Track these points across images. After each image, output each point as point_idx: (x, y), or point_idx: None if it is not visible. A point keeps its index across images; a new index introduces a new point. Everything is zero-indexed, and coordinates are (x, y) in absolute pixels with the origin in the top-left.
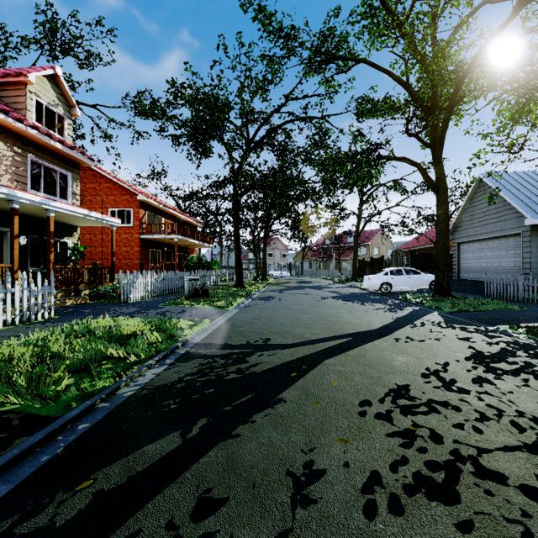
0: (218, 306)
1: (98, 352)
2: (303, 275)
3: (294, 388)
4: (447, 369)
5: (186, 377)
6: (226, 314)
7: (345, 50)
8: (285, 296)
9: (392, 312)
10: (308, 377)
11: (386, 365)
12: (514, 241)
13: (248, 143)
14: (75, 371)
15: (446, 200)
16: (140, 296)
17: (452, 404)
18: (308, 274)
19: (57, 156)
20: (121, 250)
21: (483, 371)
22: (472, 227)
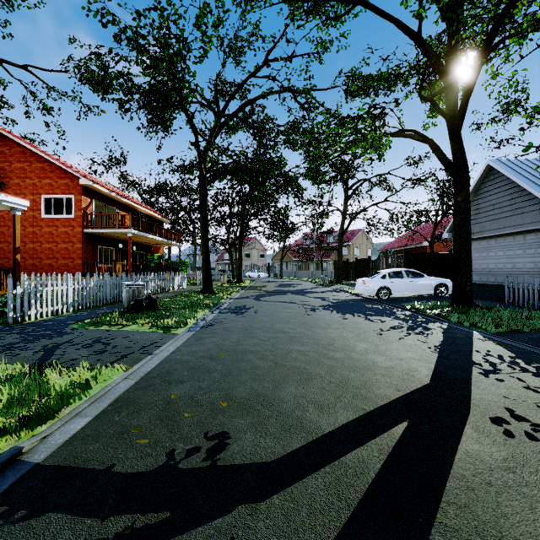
0: (164, 326)
1: None
2: (283, 276)
3: None
4: None
5: None
6: (168, 345)
7: None
8: (263, 305)
9: (419, 334)
10: None
11: None
12: (535, 238)
13: (217, 116)
14: None
15: (467, 184)
16: (52, 311)
17: None
18: (287, 275)
19: None
20: (58, 246)
21: None
22: (478, 222)
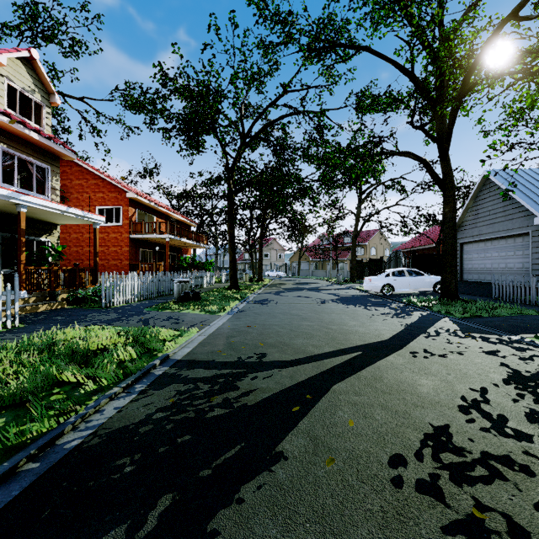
0: (210, 311)
1: (51, 377)
2: (300, 276)
3: (298, 433)
4: (488, 398)
5: (156, 413)
6: (217, 321)
7: (345, 38)
8: (282, 299)
9: (400, 318)
10: (315, 412)
11: (410, 392)
12: (523, 241)
13: (243, 137)
14: (11, 407)
15: (454, 197)
16: (125, 300)
17: (518, 462)
18: (304, 275)
19: (33, 147)
20: (109, 250)
21: (534, 402)
22: (477, 226)
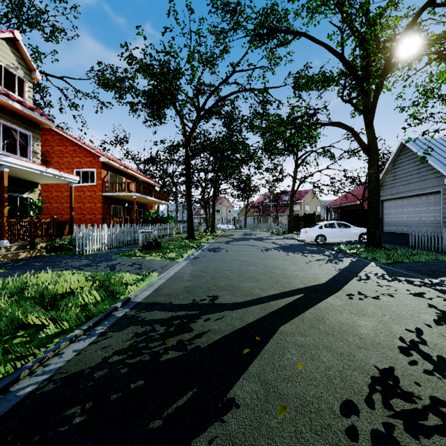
0: (169, 258)
1: (16, 320)
2: (246, 228)
3: (249, 377)
4: (424, 339)
5: (112, 356)
6: (175, 266)
7: (285, 26)
8: (231, 247)
9: (333, 263)
10: (265, 354)
11: (352, 333)
12: (434, 198)
13: (198, 111)
14: None
15: (377, 160)
16: (97, 248)
17: None
18: (250, 227)
19: (17, 116)
20: (85, 206)
21: None
22: (395, 186)
